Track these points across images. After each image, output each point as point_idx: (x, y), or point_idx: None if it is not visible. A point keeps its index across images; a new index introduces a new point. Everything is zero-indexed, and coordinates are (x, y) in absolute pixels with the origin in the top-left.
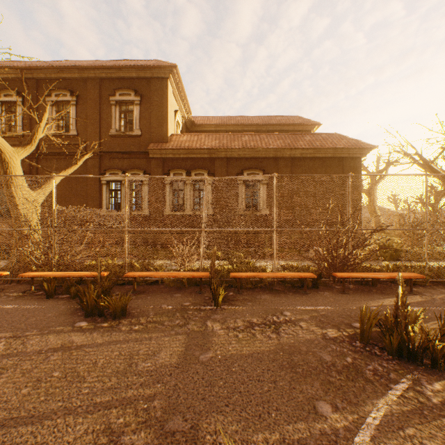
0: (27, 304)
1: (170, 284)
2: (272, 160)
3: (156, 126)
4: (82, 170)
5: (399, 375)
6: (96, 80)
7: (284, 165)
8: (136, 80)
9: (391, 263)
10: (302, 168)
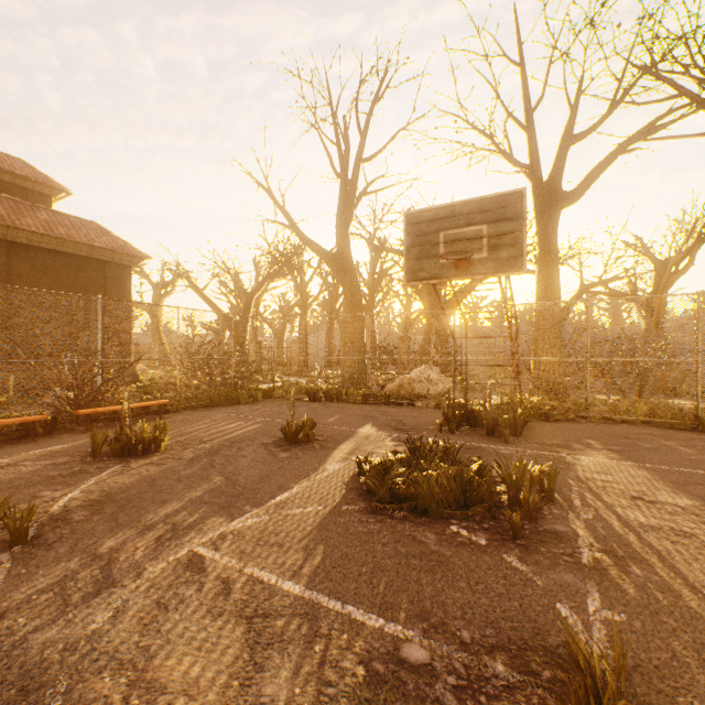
0: None
1: None
2: None
3: None
4: None
5: (117, 464)
6: None
7: None
8: None
9: None
10: (32, 263)
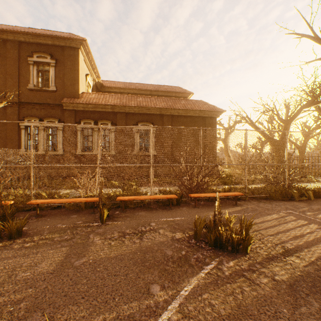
0: None
1: (70, 207)
2: (158, 116)
3: (69, 84)
4: (1, 116)
5: (211, 259)
6: (16, 42)
7: (167, 120)
8: (52, 46)
9: (230, 187)
10: (179, 123)
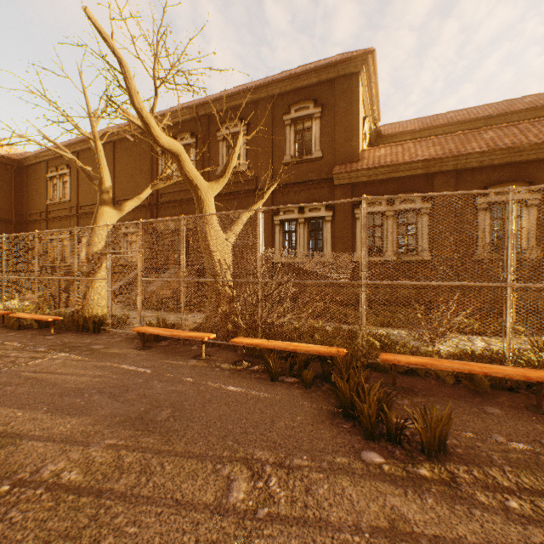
0: (252, 389)
1: (447, 379)
2: None
3: (342, 141)
4: None
5: None
6: (268, 99)
7: None
8: (315, 87)
9: None
10: None
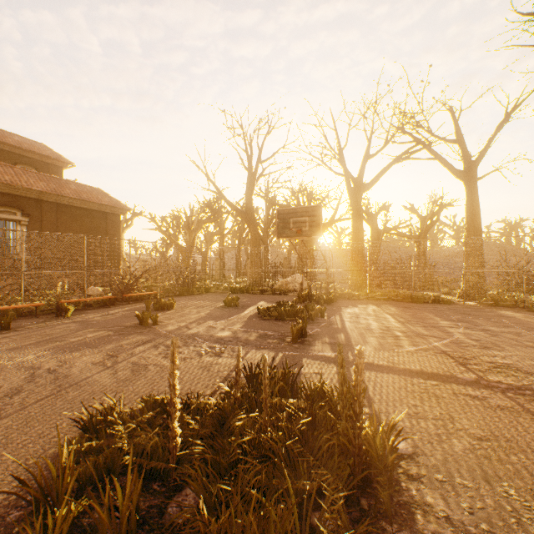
0: None
1: None
2: (34, 201)
3: None
4: None
5: (160, 312)
6: None
7: (50, 209)
8: None
9: None
10: (69, 215)
